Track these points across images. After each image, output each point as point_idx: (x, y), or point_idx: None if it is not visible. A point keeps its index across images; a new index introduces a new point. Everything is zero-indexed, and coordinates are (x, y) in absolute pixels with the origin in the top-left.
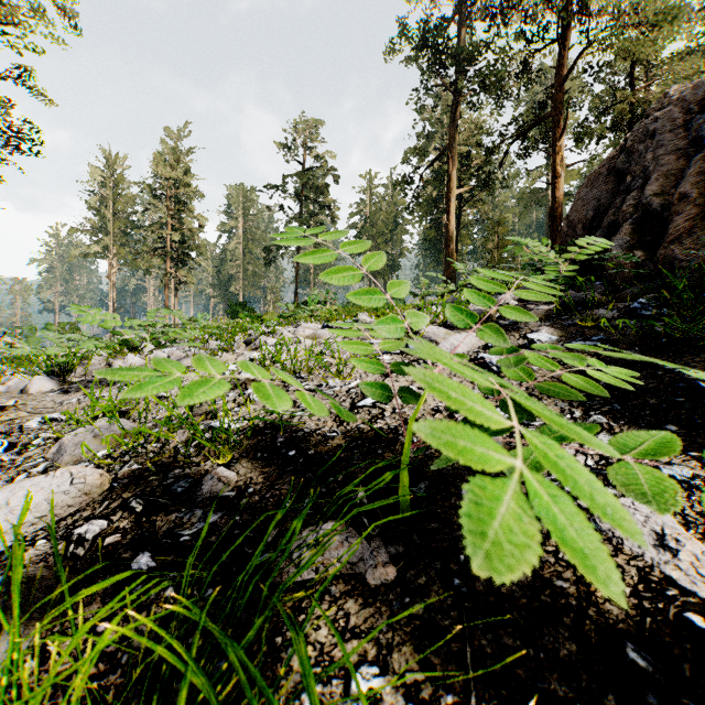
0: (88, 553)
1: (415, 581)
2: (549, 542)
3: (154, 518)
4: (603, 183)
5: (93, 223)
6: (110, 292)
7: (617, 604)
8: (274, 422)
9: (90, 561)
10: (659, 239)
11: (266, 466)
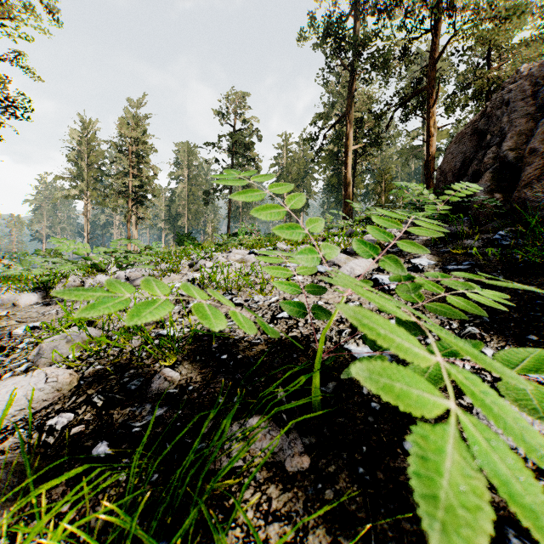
0: (57, 441)
1: (326, 469)
2: None
3: (112, 411)
4: (468, 140)
5: (72, 172)
6: (85, 225)
7: (497, 492)
8: (210, 330)
9: (59, 448)
10: (513, 184)
11: (203, 367)
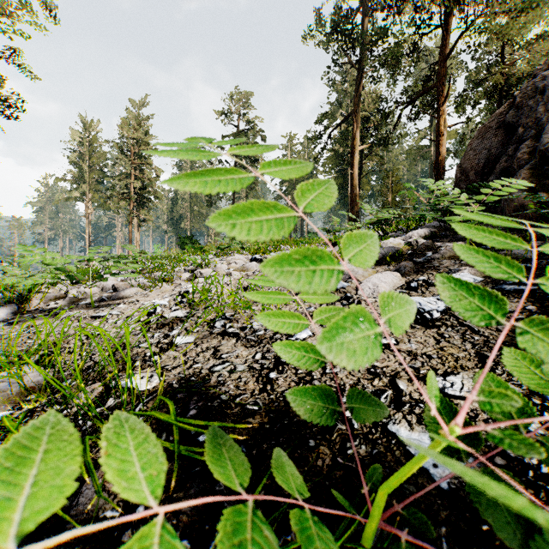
0: None
1: None
2: None
3: None
4: (492, 135)
5: (73, 173)
6: (87, 228)
7: None
8: (191, 380)
9: None
10: None
11: (168, 459)
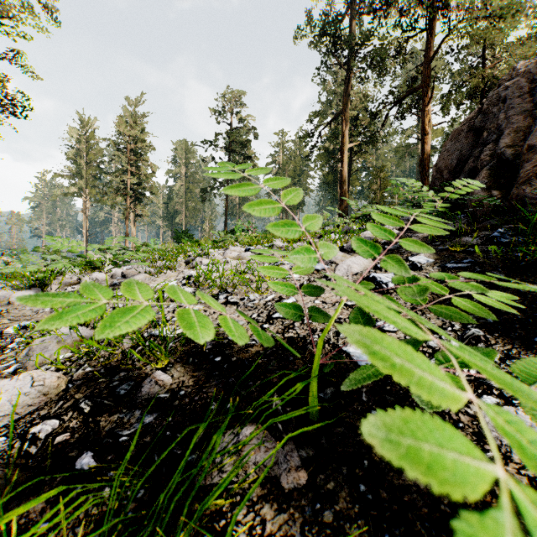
0: (40, 451)
1: (325, 485)
2: None
3: (99, 418)
4: (464, 138)
5: (71, 169)
6: (84, 222)
7: None
8: None
9: (41, 459)
10: (511, 181)
11: (196, 370)
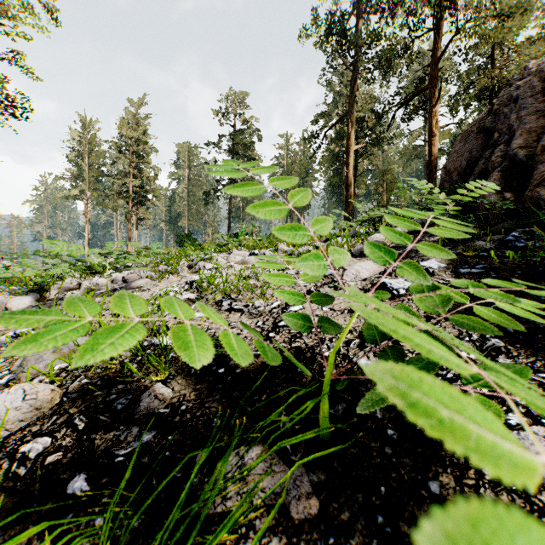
0: (29, 473)
1: (338, 515)
2: (467, 474)
3: (94, 436)
4: (473, 139)
5: (72, 172)
6: (86, 226)
7: None
8: None
9: (30, 481)
10: (524, 183)
11: (198, 383)
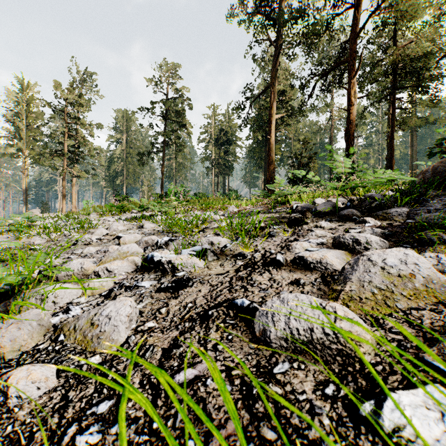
0: None
1: None
2: None
3: None
4: None
5: (9, 131)
6: (24, 182)
7: None
8: None
9: None
10: None
11: None
